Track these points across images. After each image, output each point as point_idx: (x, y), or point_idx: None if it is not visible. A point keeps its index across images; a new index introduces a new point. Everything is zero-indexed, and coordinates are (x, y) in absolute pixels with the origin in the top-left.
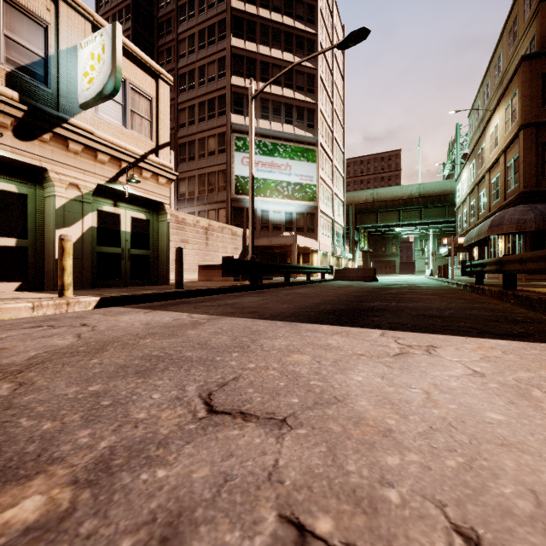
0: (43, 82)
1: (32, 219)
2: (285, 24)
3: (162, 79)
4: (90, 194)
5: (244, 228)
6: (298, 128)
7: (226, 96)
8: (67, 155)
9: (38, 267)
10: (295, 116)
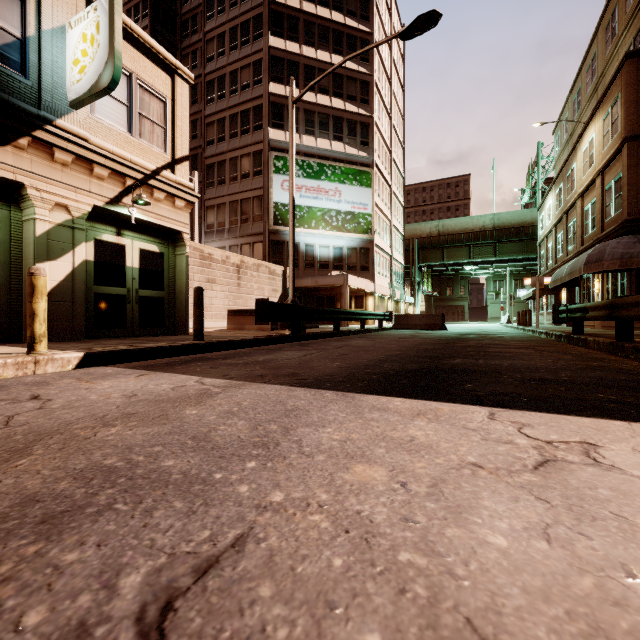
0: (18, 70)
1: (6, 250)
2: (334, 20)
3: (180, 76)
4: (83, 218)
5: (284, 265)
6: (349, 146)
7: (263, 107)
8: (52, 167)
9: (14, 312)
10: (346, 131)
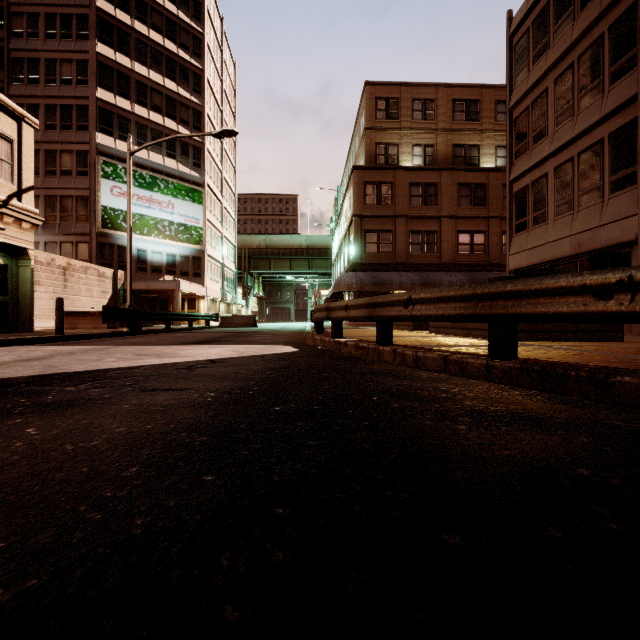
0: None
1: None
2: (167, 48)
3: (25, 122)
4: None
5: (114, 268)
6: (182, 164)
7: (89, 109)
8: None
9: None
10: (179, 151)
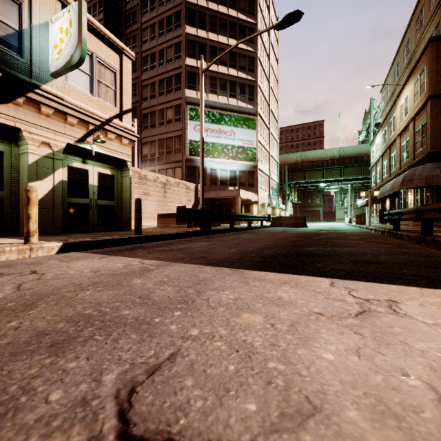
0: (17, 52)
1: (8, 173)
2: (230, 15)
3: (125, 55)
4: (60, 151)
5: (196, 183)
6: (240, 101)
7: (181, 74)
8: (40, 117)
9: (14, 215)
10: (238, 91)
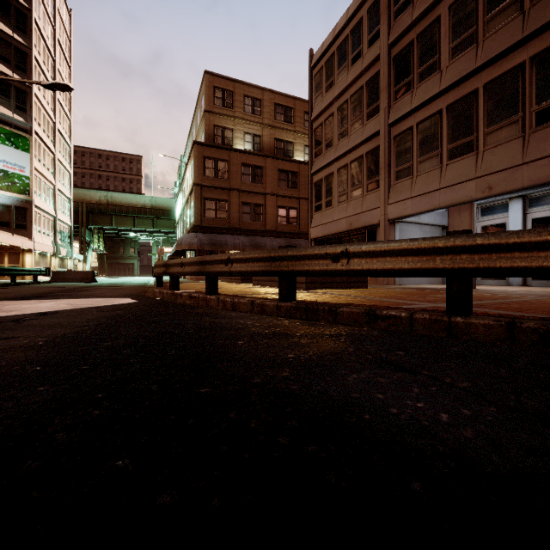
0: None
1: None
2: None
3: None
4: None
5: None
6: (1, 104)
7: None
8: None
9: None
10: None
